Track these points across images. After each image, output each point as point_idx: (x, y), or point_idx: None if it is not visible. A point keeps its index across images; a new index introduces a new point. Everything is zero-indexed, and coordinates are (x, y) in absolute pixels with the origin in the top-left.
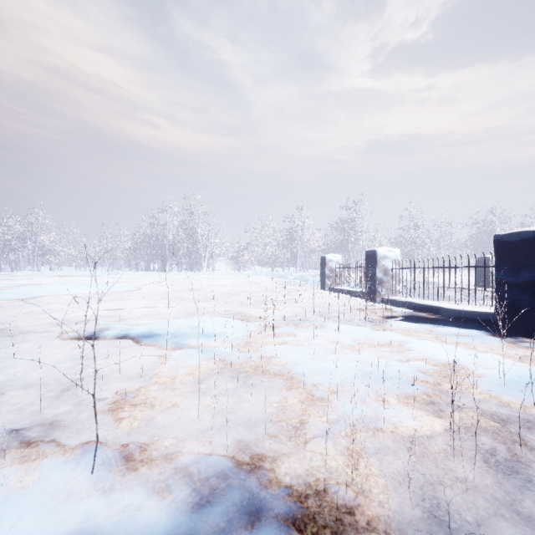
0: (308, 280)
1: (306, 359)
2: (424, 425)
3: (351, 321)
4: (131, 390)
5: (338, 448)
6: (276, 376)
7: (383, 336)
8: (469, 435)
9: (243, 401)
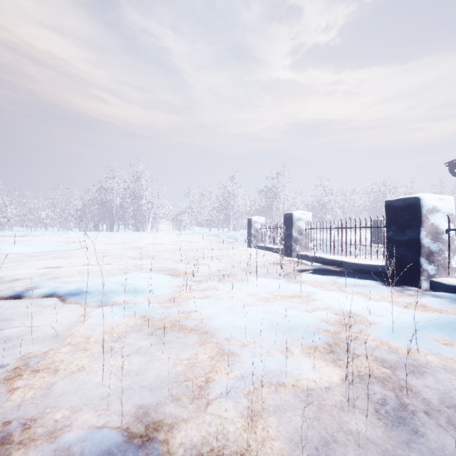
0: (237, 239)
1: (223, 312)
2: (323, 377)
3: (270, 274)
4: (38, 354)
5: (238, 409)
6: (192, 331)
7: (294, 288)
8: (363, 384)
9: (155, 360)
